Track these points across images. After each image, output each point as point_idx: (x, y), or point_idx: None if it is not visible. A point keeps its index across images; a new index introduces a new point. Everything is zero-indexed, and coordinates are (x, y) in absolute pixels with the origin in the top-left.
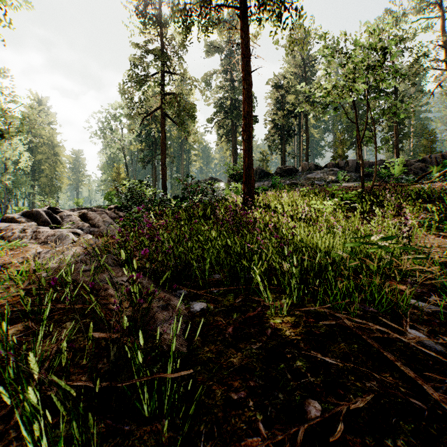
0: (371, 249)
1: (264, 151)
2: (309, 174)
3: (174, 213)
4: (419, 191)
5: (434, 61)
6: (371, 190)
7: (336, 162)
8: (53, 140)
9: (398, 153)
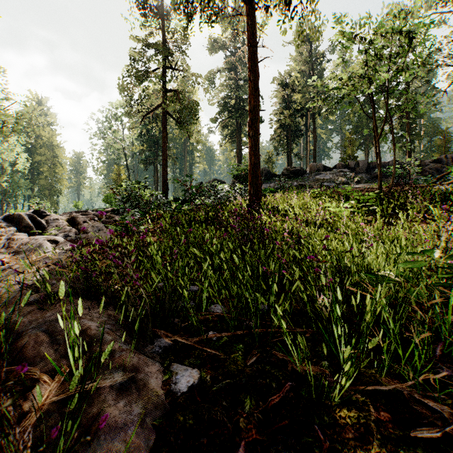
0: (448, 274)
1: (269, 152)
2: (317, 175)
3: (172, 217)
4: (443, 192)
5: (448, 57)
6: (390, 191)
7: (345, 163)
8: (52, 141)
9: (410, 153)
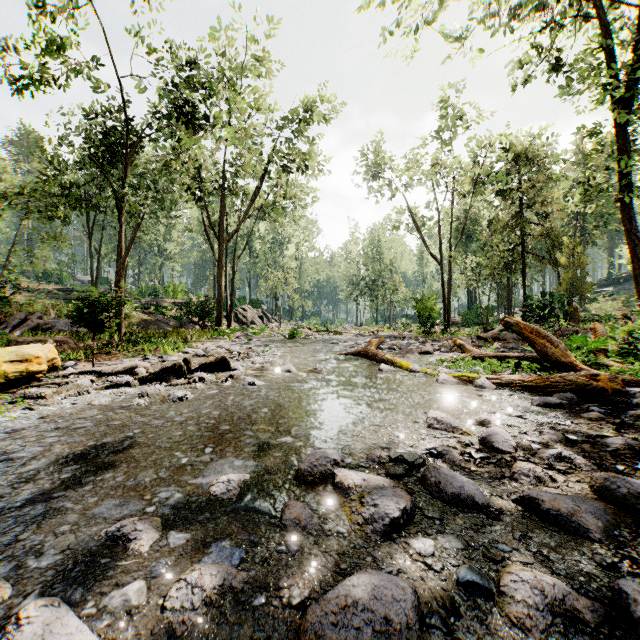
0: None
1: None
2: None
3: None
4: None
5: None
6: None
7: None
8: None
9: None
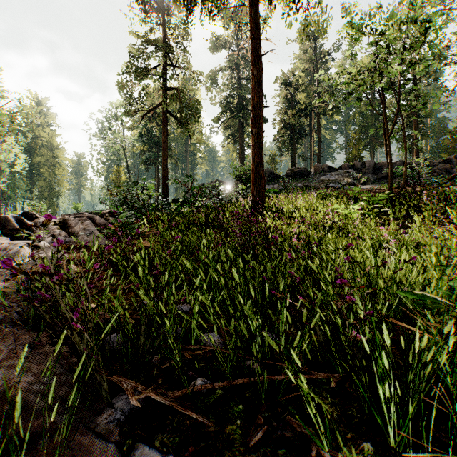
0: None
1: (273, 153)
2: (322, 176)
3: (170, 219)
4: None
5: None
6: (401, 192)
7: (351, 163)
8: (52, 142)
9: (418, 153)
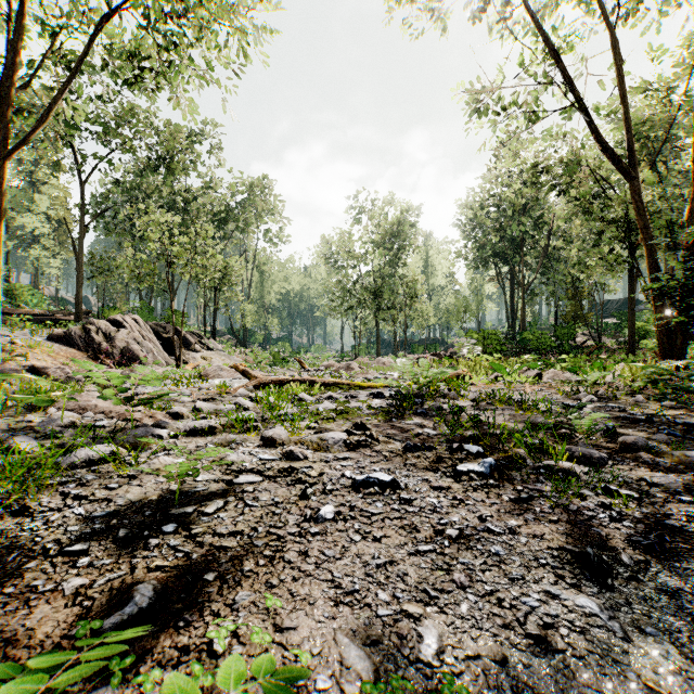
0: None
1: None
2: None
3: None
4: None
5: None
6: None
7: None
8: None
9: None
